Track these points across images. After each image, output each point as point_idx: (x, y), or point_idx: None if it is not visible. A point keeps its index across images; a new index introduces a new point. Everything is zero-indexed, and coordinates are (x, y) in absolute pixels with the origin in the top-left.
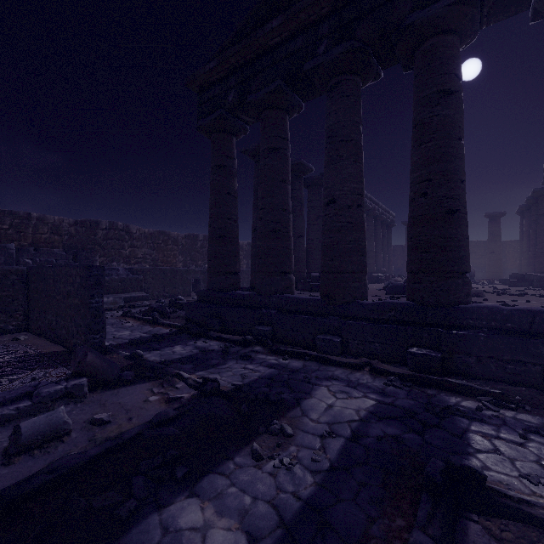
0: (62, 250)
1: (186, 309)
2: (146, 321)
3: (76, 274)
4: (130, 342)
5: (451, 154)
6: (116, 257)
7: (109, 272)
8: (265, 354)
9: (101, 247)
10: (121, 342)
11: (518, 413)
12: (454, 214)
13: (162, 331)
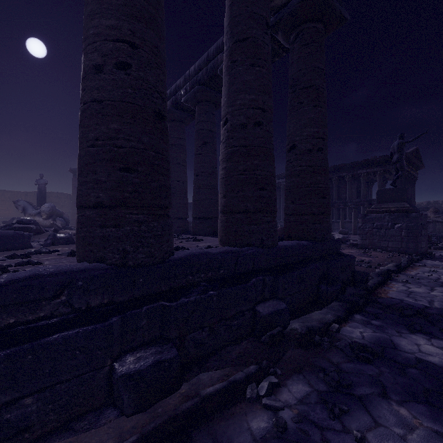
0: None
1: None
2: None
3: None
4: None
5: (161, 28)
6: None
7: None
8: None
9: None
10: None
11: (287, 387)
12: (164, 121)
13: None
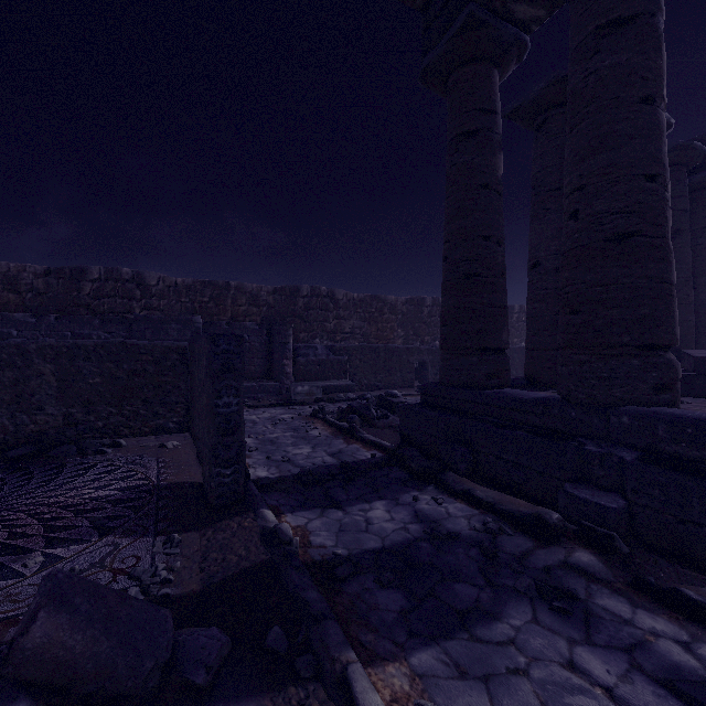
0: (255, 323)
1: (401, 418)
2: (340, 430)
3: (204, 351)
4: (300, 474)
5: None
6: (319, 333)
7: (305, 351)
8: (622, 596)
9: (302, 320)
10: (287, 474)
11: None
12: None
13: (359, 454)
